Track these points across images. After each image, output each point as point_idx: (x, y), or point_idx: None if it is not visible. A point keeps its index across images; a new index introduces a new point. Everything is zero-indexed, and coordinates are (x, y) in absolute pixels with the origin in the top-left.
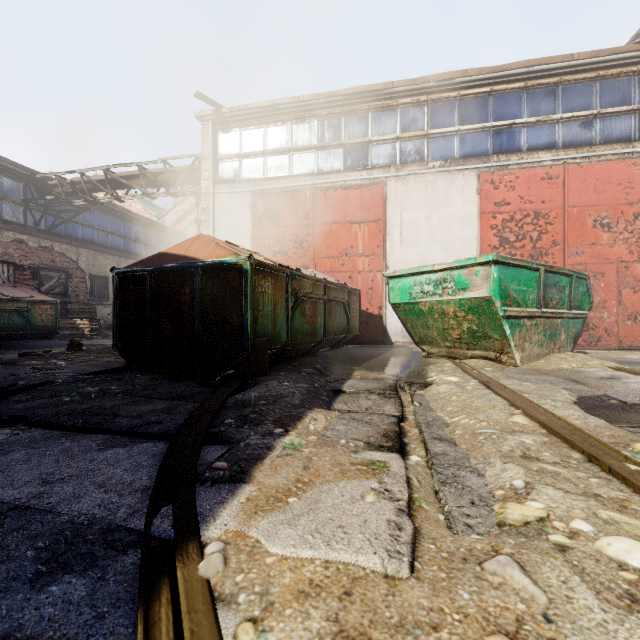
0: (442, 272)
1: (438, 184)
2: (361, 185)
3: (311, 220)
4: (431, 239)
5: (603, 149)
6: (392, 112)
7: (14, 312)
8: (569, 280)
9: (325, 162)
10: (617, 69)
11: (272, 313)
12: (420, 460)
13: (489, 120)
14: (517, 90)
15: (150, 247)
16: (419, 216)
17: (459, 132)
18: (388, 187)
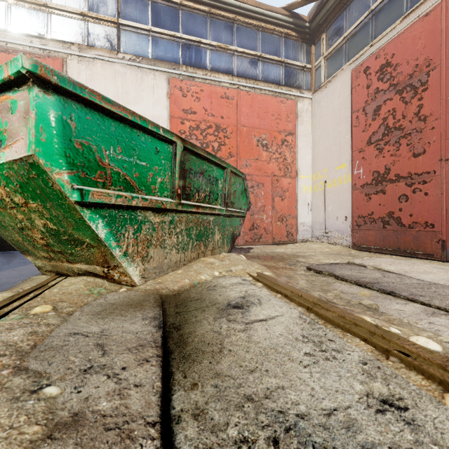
0: None
1: (128, 78)
2: (30, 53)
3: None
4: None
5: (263, 85)
6: None
7: None
8: (223, 173)
9: None
10: (272, 26)
11: None
12: None
13: (179, 31)
14: (203, 13)
15: None
16: None
17: (152, 33)
18: (69, 66)
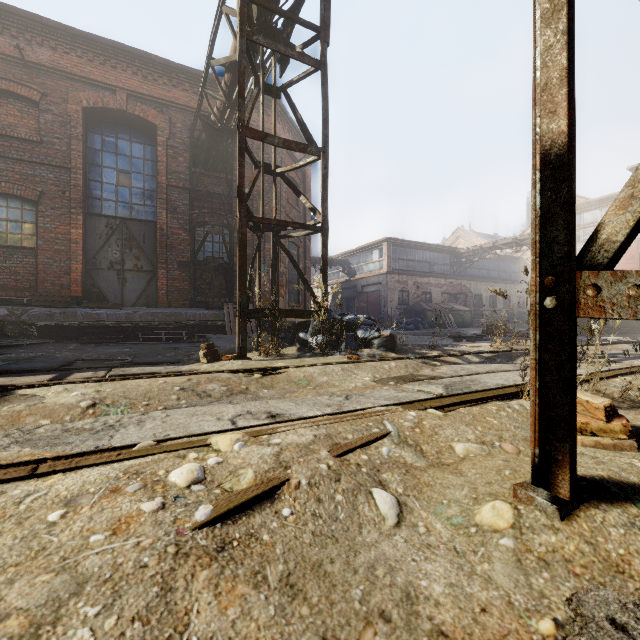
0: None
1: None
2: None
3: (635, 260)
4: None
5: None
6: None
7: (459, 315)
8: None
9: None
10: None
11: None
12: None
13: None
14: None
15: (500, 272)
16: None
17: None
18: None
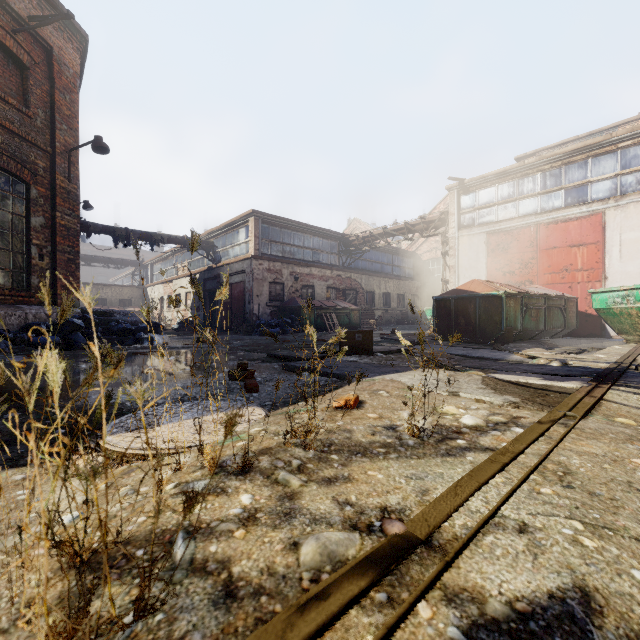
0: (626, 291)
1: None
2: (580, 217)
3: (534, 247)
4: None
5: None
6: (611, 155)
7: (345, 315)
8: None
9: (547, 203)
10: None
11: (513, 315)
12: None
13: None
14: None
15: (395, 267)
16: (639, 235)
17: None
18: (606, 215)
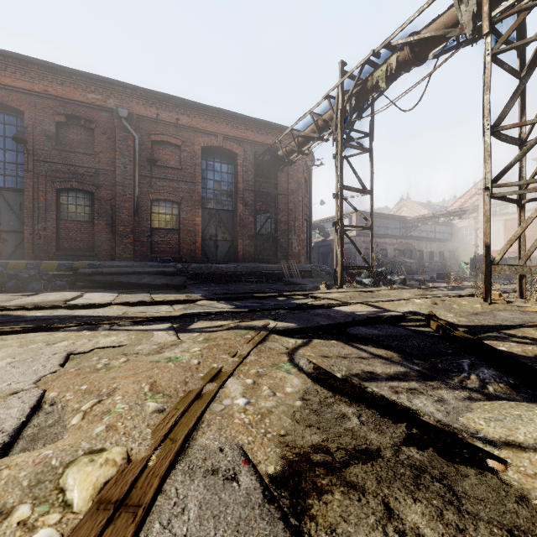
0: None
1: None
2: None
3: (535, 229)
4: None
5: None
6: None
7: (408, 266)
8: None
9: None
10: None
11: None
12: None
13: None
14: None
15: (436, 233)
16: None
17: None
18: None
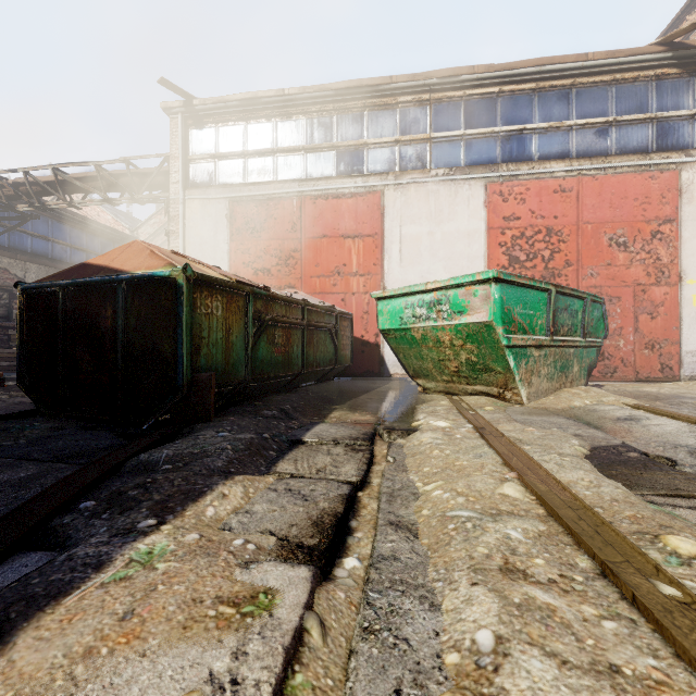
0: (436, 292)
1: (442, 195)
2: (355, 194)
3: (298, 233)
4: (434, 257)
5: (619, 160)
6: (391, 111)
7: None
8: (582, 303)
9: (315, 166)
10: (634, 73)
11: (224, 341)
12: (358, 566)
13: (498, 124)
14: (528, 92)
15: None
16: (421, 230)
17: (465, 137)
18: (386, 197)
